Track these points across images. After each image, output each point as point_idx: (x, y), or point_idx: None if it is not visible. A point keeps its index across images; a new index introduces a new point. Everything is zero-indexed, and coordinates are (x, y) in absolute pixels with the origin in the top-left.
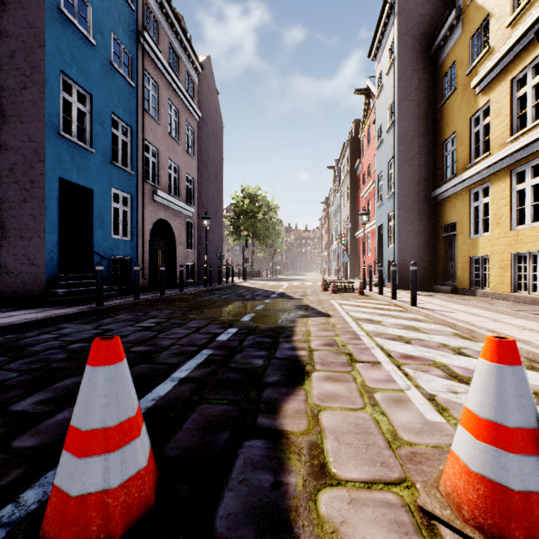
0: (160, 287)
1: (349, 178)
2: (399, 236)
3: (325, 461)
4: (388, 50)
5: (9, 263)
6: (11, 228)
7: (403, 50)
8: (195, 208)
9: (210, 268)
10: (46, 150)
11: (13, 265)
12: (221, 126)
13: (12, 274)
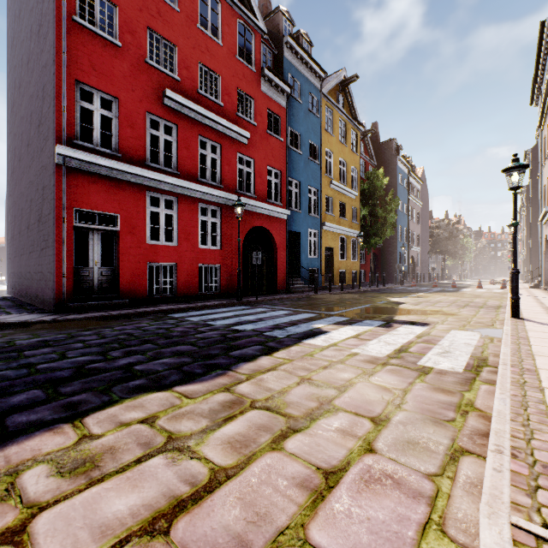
0: (420, 280)
1: (525, 211)
2: (531, 260)
3: (468, 288)
4: (530, 169)
5: (387, 273)
6: (388, 265)
7: (534, 176)
8: (419, 247)
9: (430, 274)
10: (397, 246)
11: (388, 274)
12: (427, 196)
13: (388, 276)
